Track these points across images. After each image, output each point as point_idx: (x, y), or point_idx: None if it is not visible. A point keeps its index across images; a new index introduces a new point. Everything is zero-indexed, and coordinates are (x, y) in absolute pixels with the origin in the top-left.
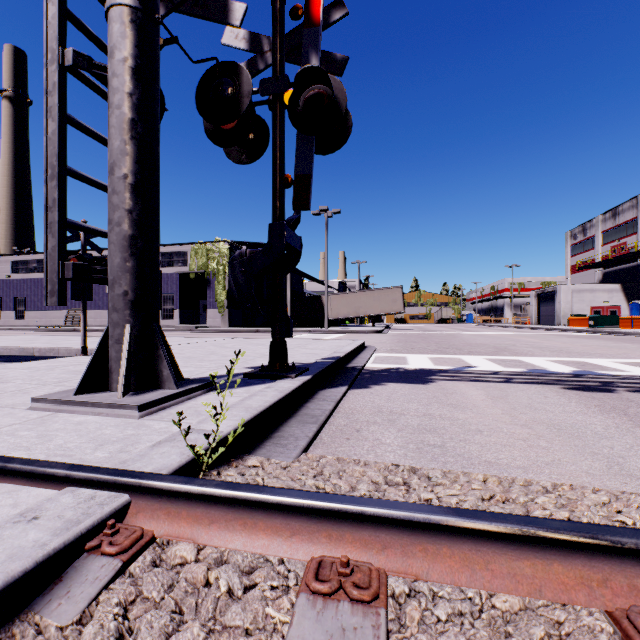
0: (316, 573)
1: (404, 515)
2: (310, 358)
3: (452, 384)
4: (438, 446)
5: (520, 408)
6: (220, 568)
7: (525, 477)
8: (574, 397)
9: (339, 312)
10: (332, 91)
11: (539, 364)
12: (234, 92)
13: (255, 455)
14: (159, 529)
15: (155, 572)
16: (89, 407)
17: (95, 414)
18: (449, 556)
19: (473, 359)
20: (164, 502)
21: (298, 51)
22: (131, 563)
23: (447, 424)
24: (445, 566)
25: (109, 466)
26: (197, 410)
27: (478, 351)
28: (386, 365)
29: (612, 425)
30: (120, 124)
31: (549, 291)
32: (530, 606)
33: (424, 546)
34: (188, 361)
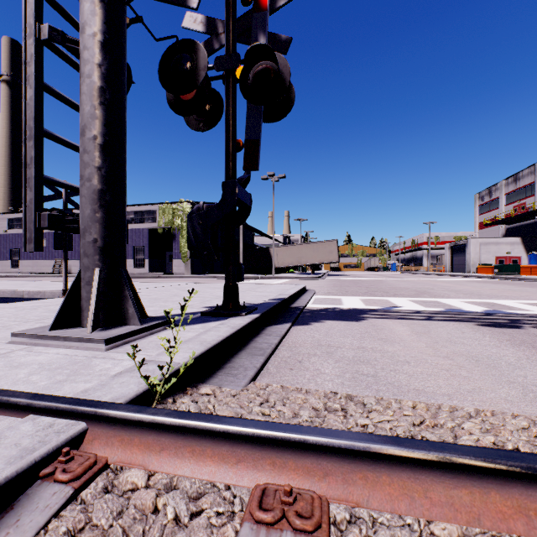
0: (260, 501)
1: (345, 444)
2: (259, 299)
3: (381, 321)
4: (371, 375)
5: (441, 342)
6: (168, 495)
7: (450, 404)
8: (487, 332)
9: (284, 261)
10: (277, 66)
11: (455, 304)
12: (192, 66)
13: (208, 384)
14: (112, 456)
15: (105, 499)
16: (61, 341)
17: (66, 347)
18: (388, 484)
19: (398, 300)
20: (118, 430)
21: (248, 33)
22: (83, 490)
23: (378, 356)
24: (385, 494)
25: (71, 395)
26: (158, 344)
27: (402, 294)
28: (324, 305)
29: (523, 357)
30: (90, 91)
31: (461, 244)
32: (469, 534)
33: (364, 474)
34: (154, 302)
